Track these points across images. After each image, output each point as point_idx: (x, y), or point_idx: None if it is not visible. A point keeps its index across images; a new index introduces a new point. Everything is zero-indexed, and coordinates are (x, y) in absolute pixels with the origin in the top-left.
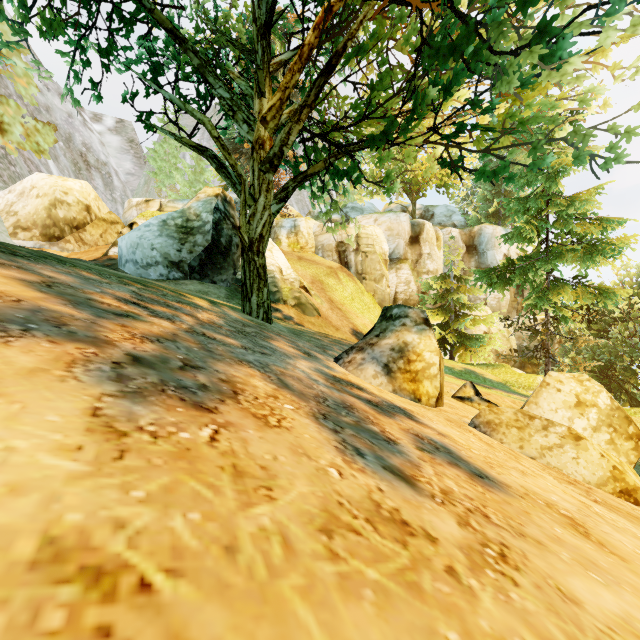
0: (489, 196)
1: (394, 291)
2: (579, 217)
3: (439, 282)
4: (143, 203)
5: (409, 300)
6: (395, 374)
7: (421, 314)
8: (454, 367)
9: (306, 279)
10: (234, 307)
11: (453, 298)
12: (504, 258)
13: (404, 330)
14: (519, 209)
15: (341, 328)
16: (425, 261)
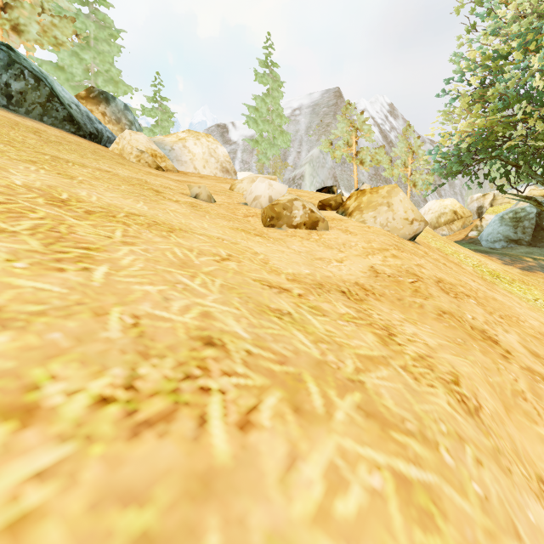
0: None
1: None
2: None
3: None
4: (481, 197)
5: None
6: None
7: None
8: None
9: None
10: None
11: None
12: None
13: None
14: None
15: None
16: None
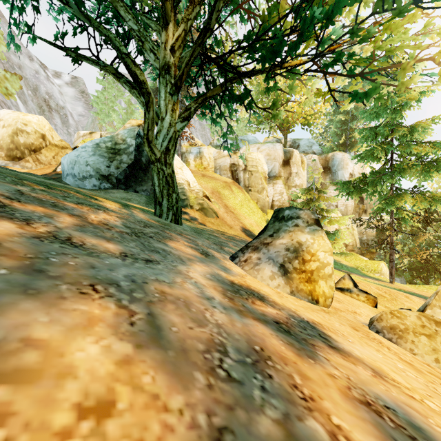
0: (339, 132)
1: (271, 199)
2: (417, 141)
3: (305, 193)
4: (88, 134)
5: (282, 206)
6: (291, 274)
7: (312, 215)
8: None
9: (208, 190)
10: (147, 210)
11: (315, 204)
12: (350, 176)
13: (297, 230)
14: (370, 136)
15: (234, 226)
16: (294, 178)
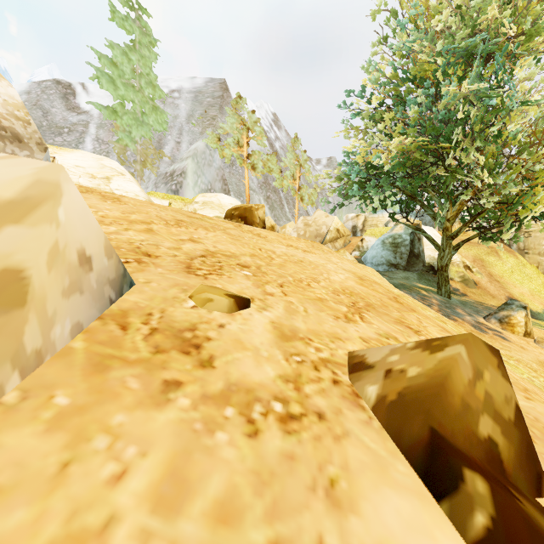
0: None
1: None
2: None
3: None
4: (355, 217)
5: None
6: (504, 324)
7: (520, 304)
8: None
9: (468, 259)
10: (431, 290)
11: None
12: None
13: (510, 309)
14: None
15: (497, 296)
16: None
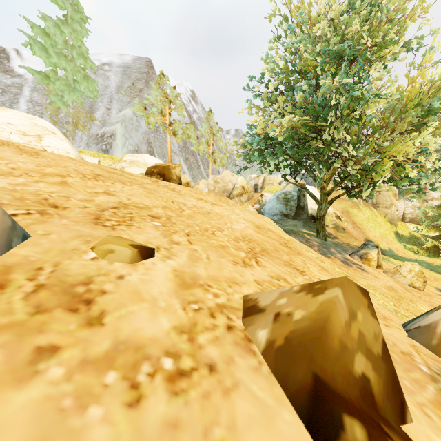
0: None
1: (402, 213)
2: None
3: (434, 209)
4: (256, 177)
5: (415, 218)
6: (363, 259)
7: (374, 244)
8: (433, 263)
9: (338, 211)
10: (312, 234)
11: None
12: None
13: (367, 248)
14: None
15: (358, 238)
16: (429, 192)
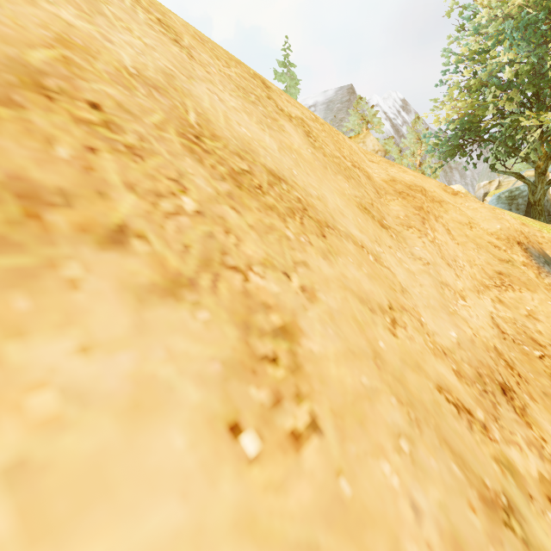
0: None
1: None
2: None
3: None
4: (487, 184)
5: None
6: None
7: None
8: None
9: None
10: None
11: None
12: None
13: None
14: None
15: None
16: None
